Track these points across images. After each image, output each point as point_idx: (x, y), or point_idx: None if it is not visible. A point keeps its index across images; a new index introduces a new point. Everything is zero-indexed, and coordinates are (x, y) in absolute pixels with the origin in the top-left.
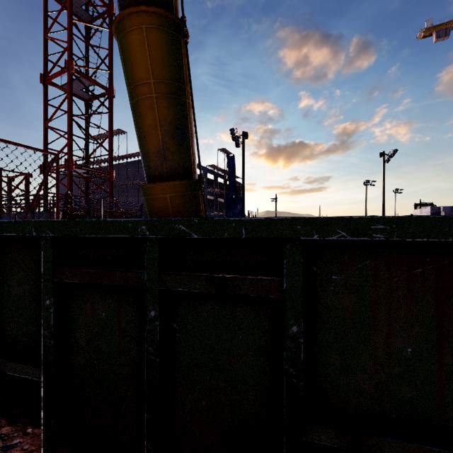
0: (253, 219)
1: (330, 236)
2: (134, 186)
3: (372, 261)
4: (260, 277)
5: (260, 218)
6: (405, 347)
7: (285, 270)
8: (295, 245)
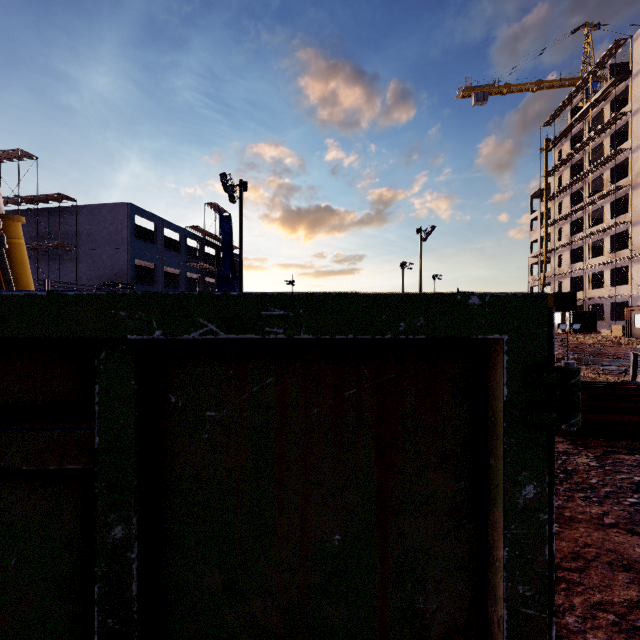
0: (20, 294)
1: (186, 331)
2: (51, 251)
3: (277, 379)
4: (58, 423)
5: (38, 293)
6: (330, 534)
7: (98, 406)
8: (119, 352)
